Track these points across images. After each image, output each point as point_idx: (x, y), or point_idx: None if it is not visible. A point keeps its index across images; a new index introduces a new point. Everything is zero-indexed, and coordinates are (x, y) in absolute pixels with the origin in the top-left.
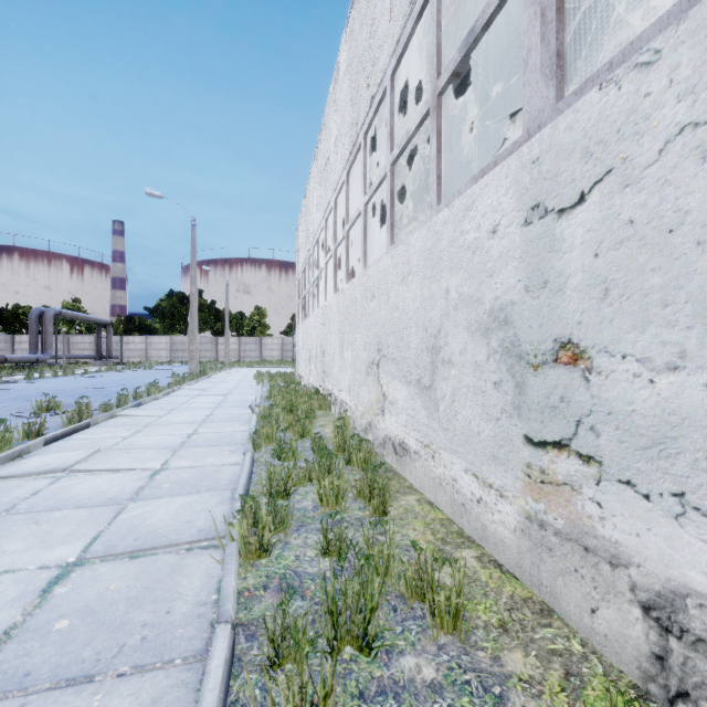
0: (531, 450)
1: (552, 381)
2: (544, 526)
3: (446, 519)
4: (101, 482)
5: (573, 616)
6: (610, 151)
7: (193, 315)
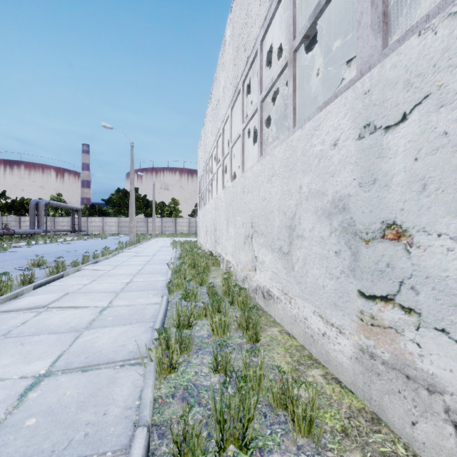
0: (364, 301)
1: (380, 252)
2: (373, 357)
3: (300, 346)
4: (67, 315)
5: (397, 426)
6: (427, 81)
7: (132, 204)
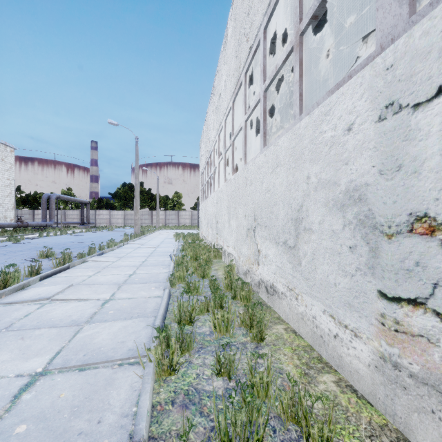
0: (385, 303)
1: (407, 248)
2: (398, 367)
3: (308, 346)
4: (69, 308)
5: None
6: None
7: (137, 197)
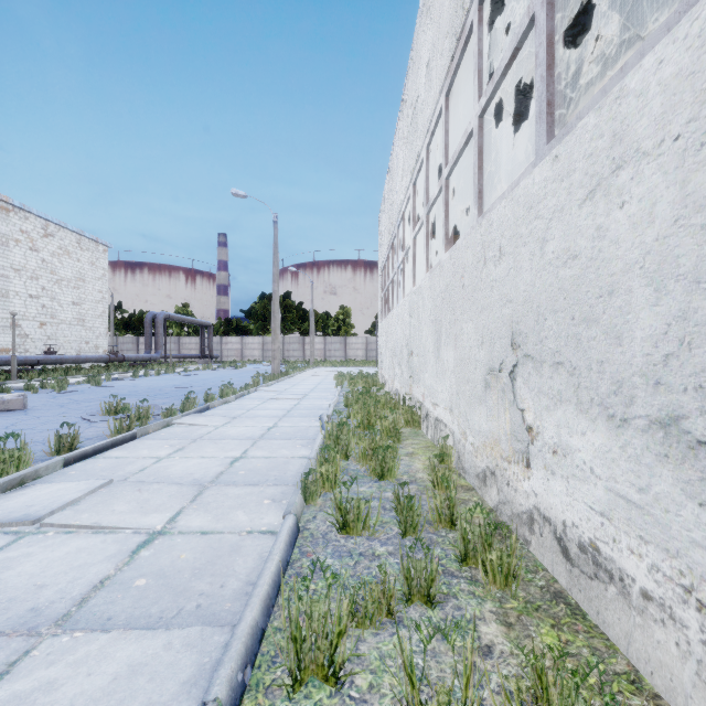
0: None
1: None
2: None
3: None
4: (60, 555)
5: None
6: None
7: (275, 313)
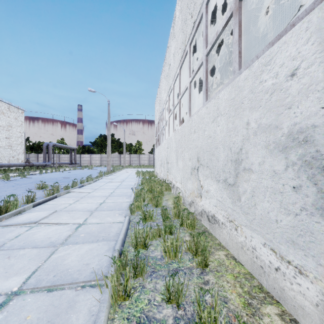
0: None
1: None
2: None
3: (248, 274)
4: (50, 230)
5: None
6: None
7: (109, 144)
